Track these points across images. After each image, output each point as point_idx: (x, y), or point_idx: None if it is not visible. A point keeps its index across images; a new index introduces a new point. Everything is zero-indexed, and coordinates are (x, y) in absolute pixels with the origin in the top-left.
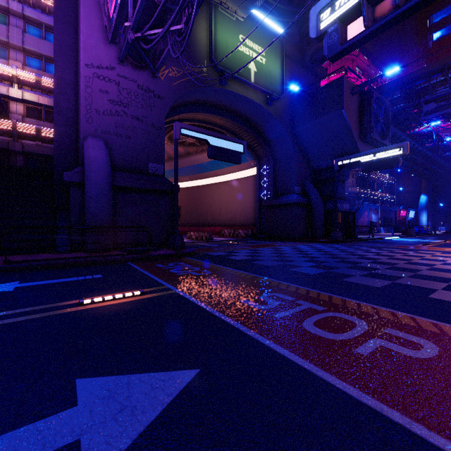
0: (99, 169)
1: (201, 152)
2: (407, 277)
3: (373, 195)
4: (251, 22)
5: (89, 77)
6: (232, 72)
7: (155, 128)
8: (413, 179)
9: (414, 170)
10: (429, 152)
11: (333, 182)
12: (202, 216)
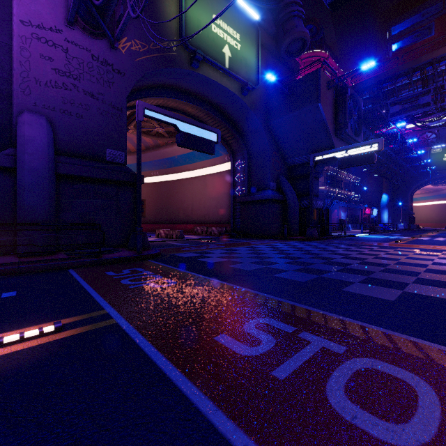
0: (37, 151)
1: (171, 144)
2: (414, 284)
3: (340, 194)
4: (226, 2)
5: (26, 38)
6: (204, 54)
7: (114, 108)
8: (375, 179)
9: (378, 170)
10: (392, 153)
11: (308, 178)
12: (173, 213)
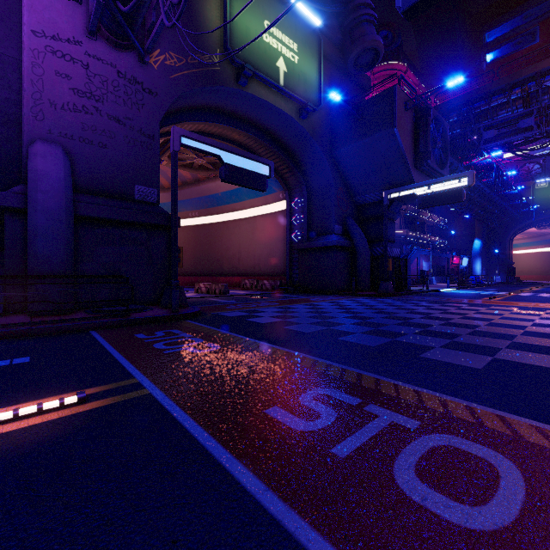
0: (52, 189)
1: (214, 179)
2: (507, 349)
3: (422, 239)
4: (280, 5)
5: (39, 51)
6: (254, 68)
7: (144, 136)
8: (466, 221)
9: (469, 209)
10: (487, 189)
11: (381, 220)
12: (216, 263)
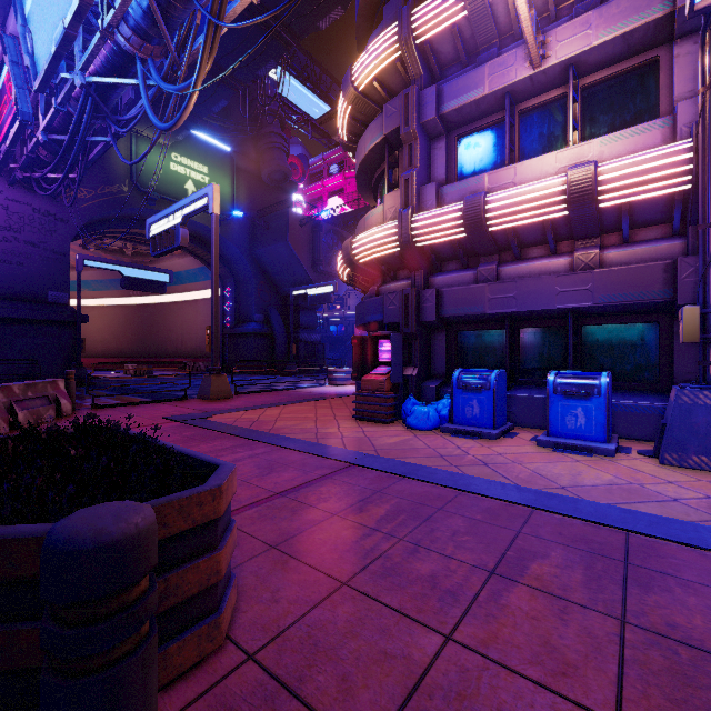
0: None
1: (152, 262)
2: None
3: None
4: (189, 138)
5: None
6: (161, 193)
7: (57, 254)
8: None
9: None
10: None
11: (299, 310)
12: (160, 345)
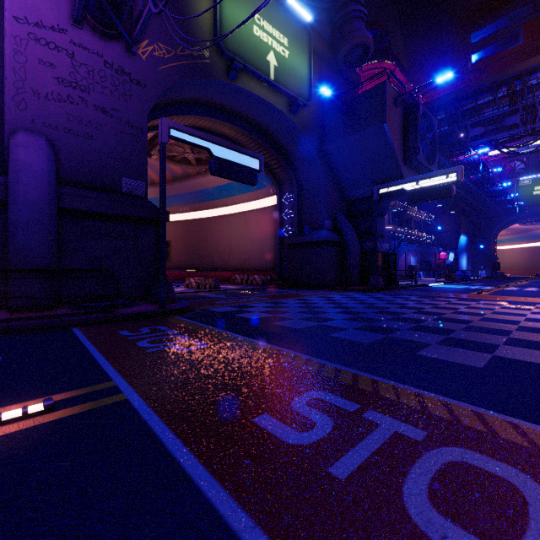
0: (34, 180)
1: (205, 174)
2: (505, 346)
3: (410, 235)
4: None
5: (21, 38)
6: (244, 62)
7: (132, 128)
8: (452, 217)
9: (456, 205)
10: (473, 185)
11: (371, 215)
12: (207, 258)
